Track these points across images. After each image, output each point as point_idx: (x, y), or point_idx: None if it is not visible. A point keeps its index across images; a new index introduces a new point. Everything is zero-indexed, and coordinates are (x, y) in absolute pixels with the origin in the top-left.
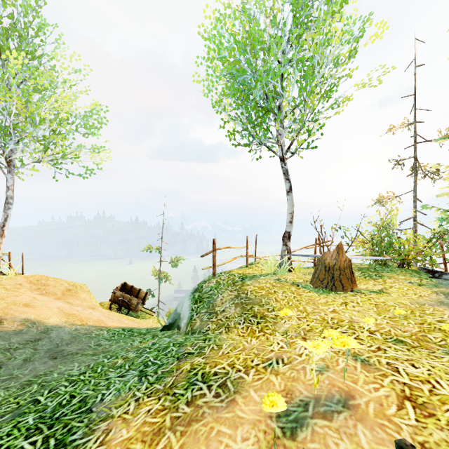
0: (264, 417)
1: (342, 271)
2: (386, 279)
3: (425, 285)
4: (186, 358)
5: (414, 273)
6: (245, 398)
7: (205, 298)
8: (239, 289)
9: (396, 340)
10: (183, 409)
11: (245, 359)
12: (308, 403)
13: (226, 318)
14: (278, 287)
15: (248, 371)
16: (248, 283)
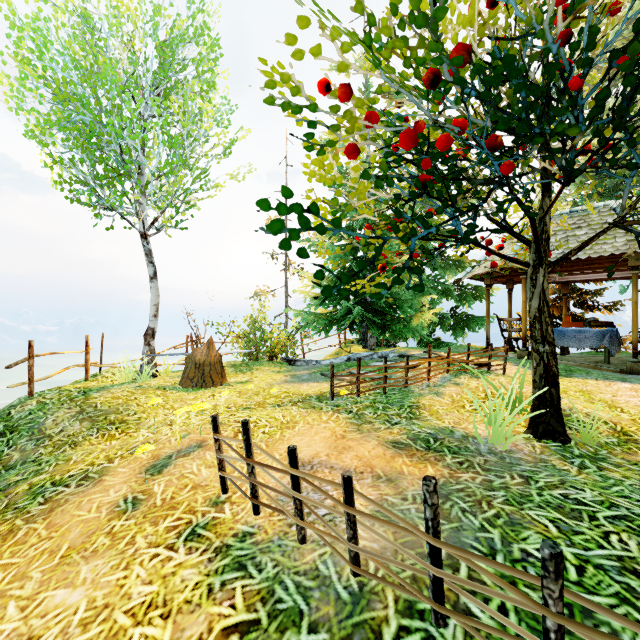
0: (135, 475)
1: (212, 366)
2: (254, 371)
3: (282, 371)
4: (17, 484)
5: (279, 364)
6: (113, 475)
7: (22, 425)
8: (83, 404)
9: (245, 408)
10: (37, 509)
11: (108, 455)
12: (172, 455)
13: (68, 437)
14: (140, 394)
15: (113, 461)
16: (95, 396)
